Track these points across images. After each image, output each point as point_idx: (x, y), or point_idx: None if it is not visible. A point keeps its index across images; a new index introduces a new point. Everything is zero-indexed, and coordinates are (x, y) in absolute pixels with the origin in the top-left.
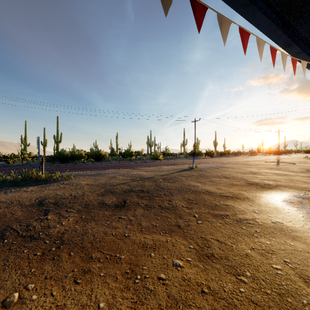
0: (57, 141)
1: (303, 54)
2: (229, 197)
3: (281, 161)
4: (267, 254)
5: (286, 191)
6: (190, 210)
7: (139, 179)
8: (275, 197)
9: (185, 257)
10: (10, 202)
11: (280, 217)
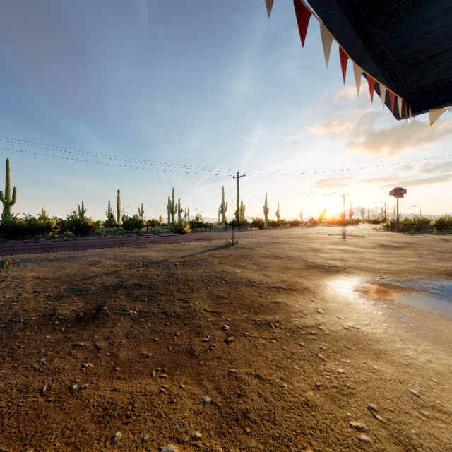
0: (7, 202)
1: (381, 78)
2: (282, 289)
3: (348, 233)
4: (341, 396)
5: (357, 275)
6: (218, 317)
7: (141, 264)
8: (345, 286)
9: (190, 430)
10: None
11: (354, 317)
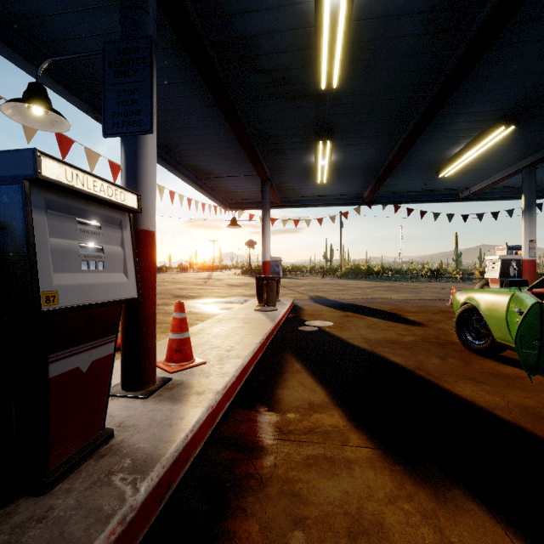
0: None
1: (211, 197)
2: (160, 305)
3: (211, 278)
4: None
5: (204, 299)
6: None
7: None
8: (195, 302)
9: None
10: None
11: (194, 309)
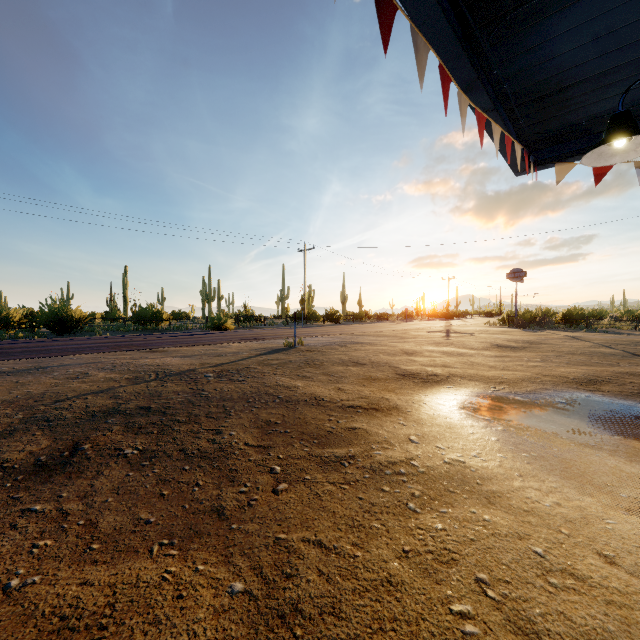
0: None
1: (495, 115)
2: (361, 410)
3: (453, 330)
4: (439, 566)
5: (464, 387)
6: (265, 454)
7: (153, 377)
8: (448, 402)
9: None
10: None
11: (459, 446)
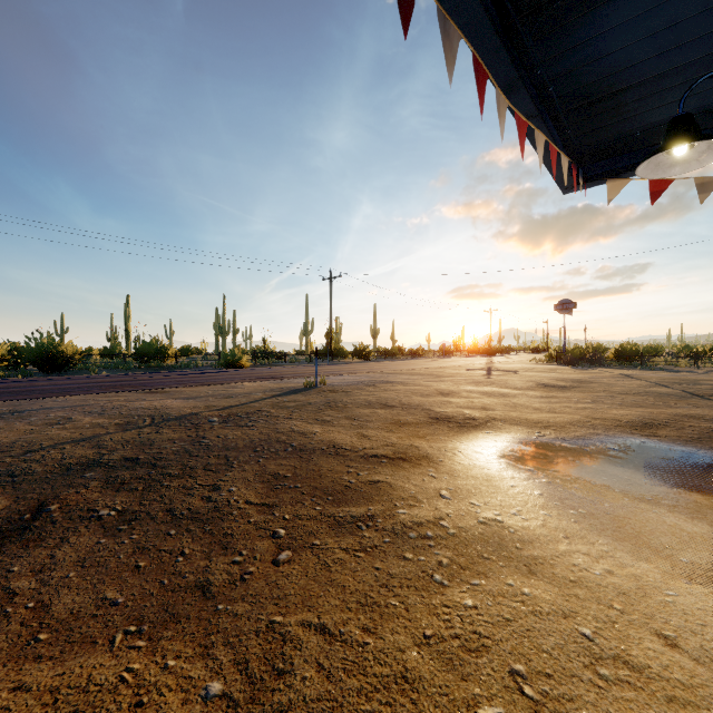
0: None
1: (539, 122)
2: (386, 459)
3: (495, 368)
4: (466, 655)
5: (505, 432)
6: (268, 514)
7: (148, 422)
8: (486, 449)
9: None
10: None
11: (497, 503)
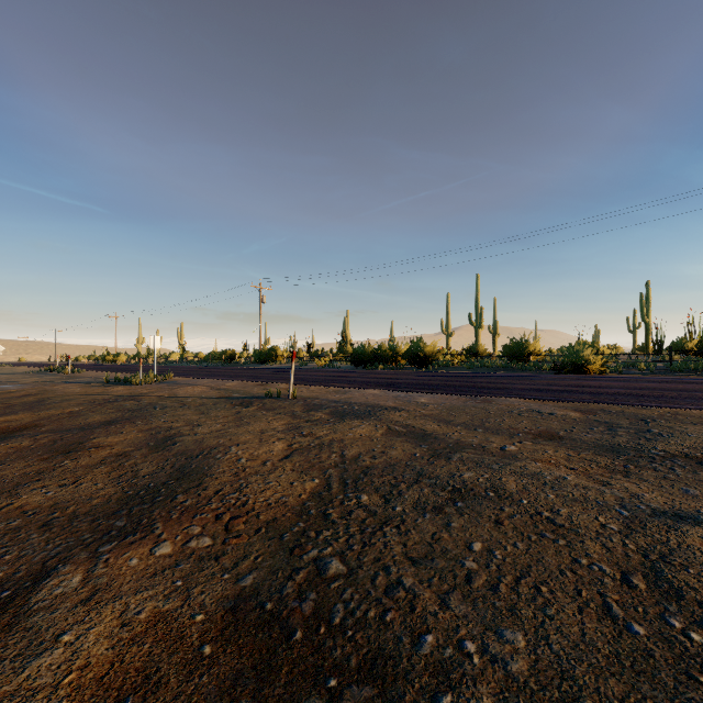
0: (476, 325)
1: None
2: None
3: None
4: None
5: None
6: None
7: (129, 395)
8: None
9: None
10: (43, 391)
11: None
